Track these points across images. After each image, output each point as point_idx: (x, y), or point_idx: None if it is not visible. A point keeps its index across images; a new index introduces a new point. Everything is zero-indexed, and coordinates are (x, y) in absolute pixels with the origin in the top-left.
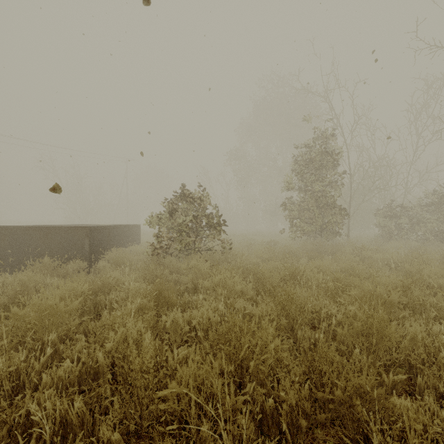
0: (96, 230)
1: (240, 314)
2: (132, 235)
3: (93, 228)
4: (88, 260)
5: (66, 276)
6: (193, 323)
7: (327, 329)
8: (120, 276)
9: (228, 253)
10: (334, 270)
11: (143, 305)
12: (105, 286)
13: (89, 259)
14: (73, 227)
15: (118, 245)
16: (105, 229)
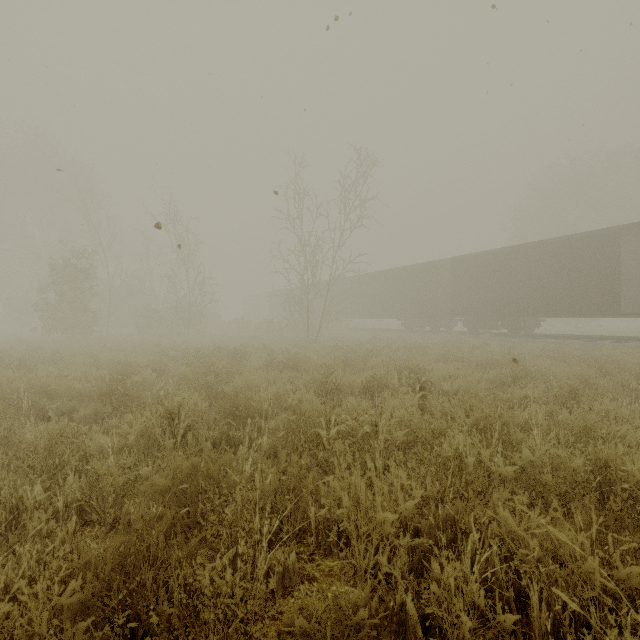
0: None
1: None
2: None
3: None
4: None
5: None
6: None
7: None
8: None
9: None
10: None
11: None
12: None
13: None
14: None
15: None
16: None
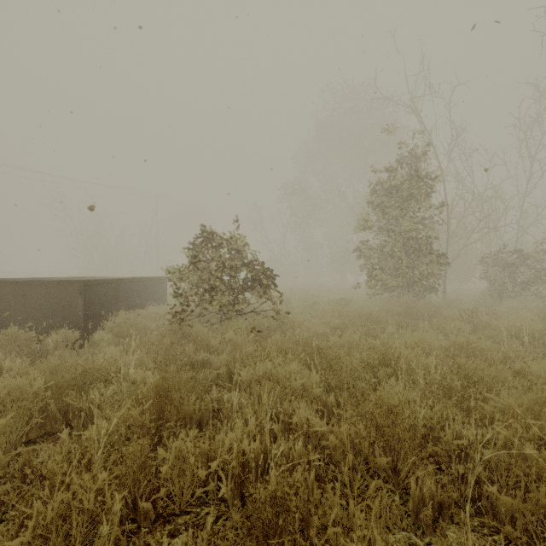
0: (95, 286)
1: (300, 441)
2: (155, 291)
3: (90, 283)
4: (82, 328)
5: (44, 353)
6: (213, 467)
7: (464, 475)
8: (119, 356)
9: (282, 318)
10: (440, 345)
11: (131, 420)
12: (89, 376)
13: (84, 327)
14: (60, 282)
15: (133, 306)
16: (111, 284)
